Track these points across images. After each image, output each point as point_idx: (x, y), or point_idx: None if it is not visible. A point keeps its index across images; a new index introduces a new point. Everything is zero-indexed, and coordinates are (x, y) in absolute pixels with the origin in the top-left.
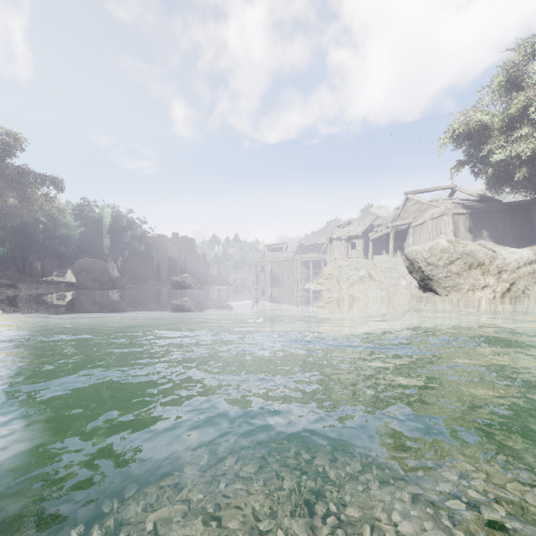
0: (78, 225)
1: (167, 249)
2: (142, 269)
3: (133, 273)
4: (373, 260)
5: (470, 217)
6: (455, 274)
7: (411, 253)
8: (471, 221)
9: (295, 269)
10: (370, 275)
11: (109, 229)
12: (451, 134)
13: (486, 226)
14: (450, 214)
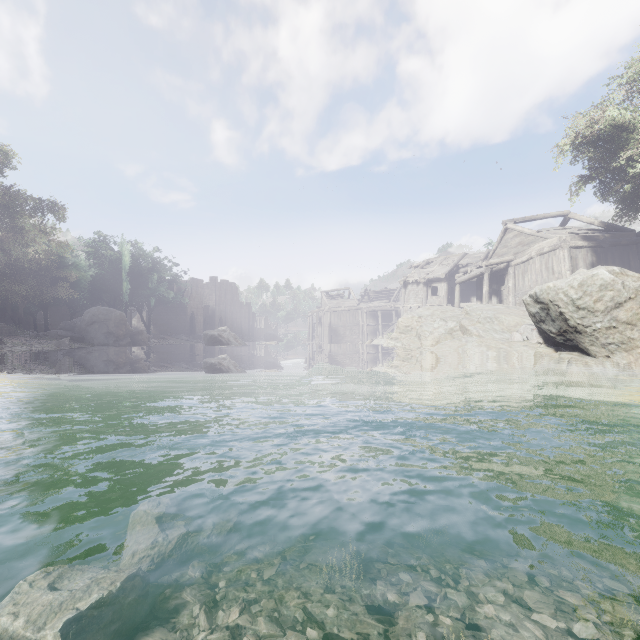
0: (91, 266)
1: (202, 296)
2: (173, 320)
3: (162, 325)
4: (465, 307)
5: (592, 251)
6: (624, 323)
7: (547, 292)
8: (593, 257)
9: (359, 320)
10: (463, 327)
11: (130, 270)
12: (573, 138)
13: (613, 263)
14: (567, 248)
